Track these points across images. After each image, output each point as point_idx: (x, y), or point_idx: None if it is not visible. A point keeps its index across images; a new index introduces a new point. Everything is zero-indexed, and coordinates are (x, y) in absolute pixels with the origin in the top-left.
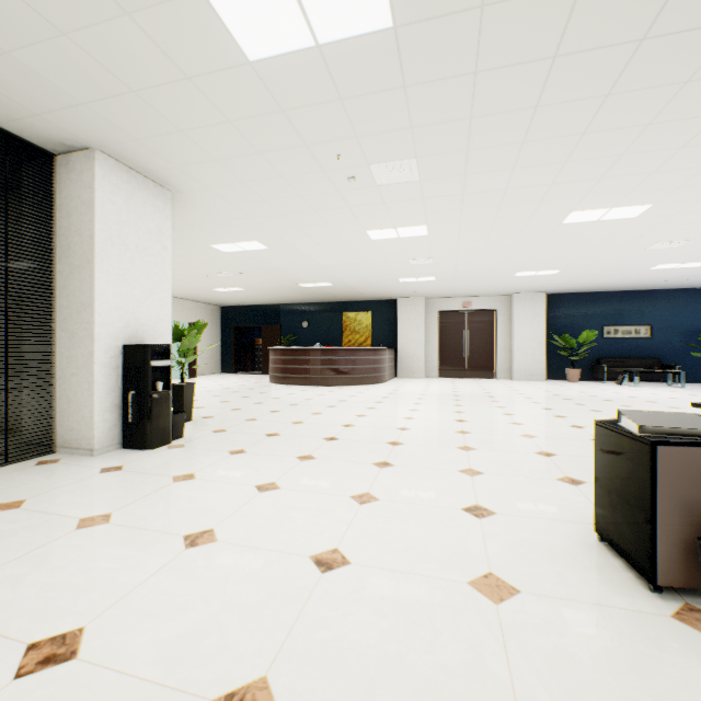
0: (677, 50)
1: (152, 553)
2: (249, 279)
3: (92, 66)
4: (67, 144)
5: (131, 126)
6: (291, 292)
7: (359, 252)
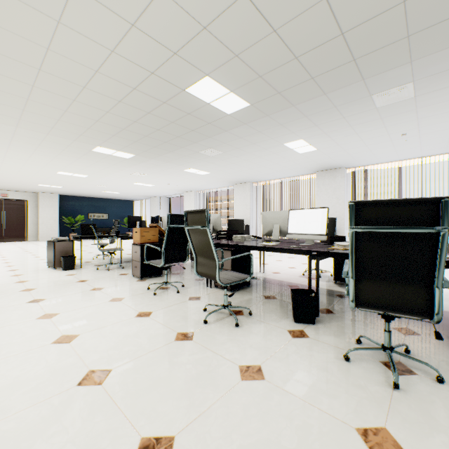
0: (74, 154)
1: None
2: None
3: None
4: None
5: None
6: None
7: None
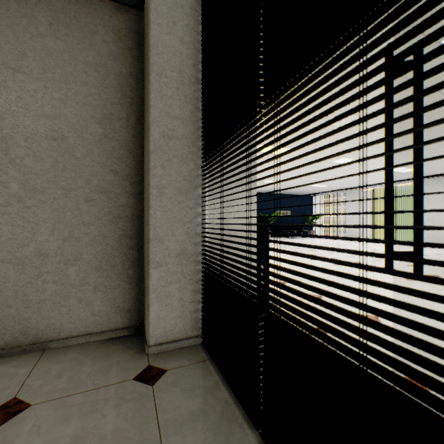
0: None
1: None
2: None
3: None
4: None
5: None
6: None
7: None
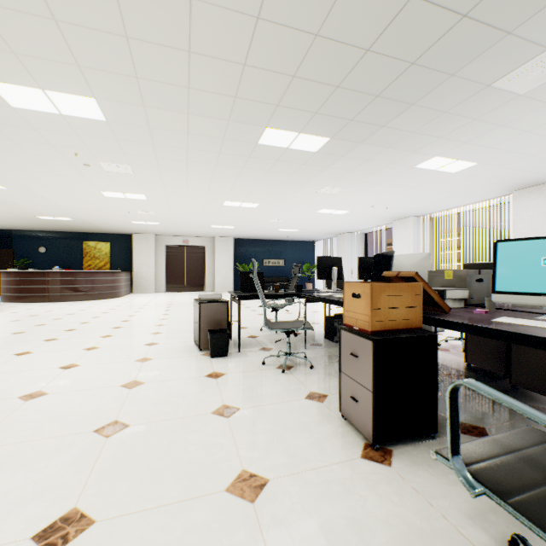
0: (234, 159)
1: None
2: None
3: None
4: None
5: None
6: (28, 221)
7: (96, 202)
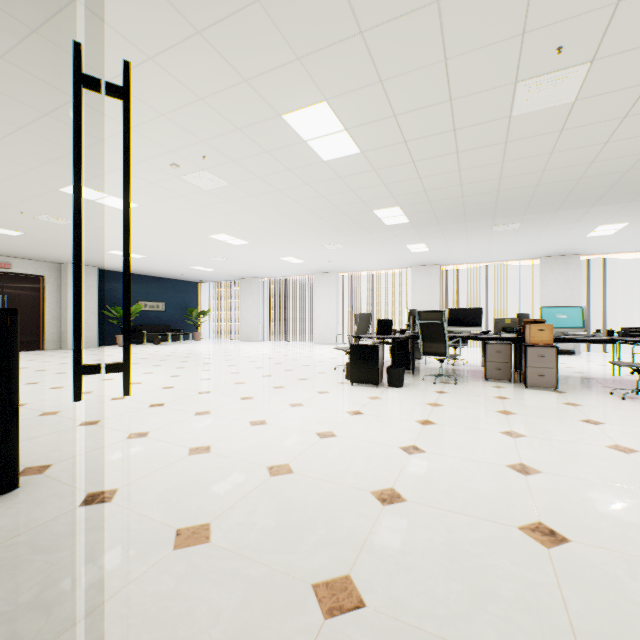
0: (333, 212)
1: (340, 443)
2: None
3: (221, 6)
4: None
5: (114, 4)
6: None
7: (2, 188)
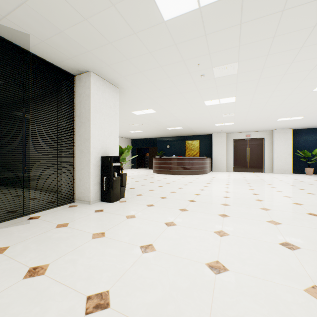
0: None
1: (128, 254)
2: (145, 127)
3: (95, 33)
4: (80, 70)
5: (107, 59)
6: (163, 132)
7: (198, 112)
